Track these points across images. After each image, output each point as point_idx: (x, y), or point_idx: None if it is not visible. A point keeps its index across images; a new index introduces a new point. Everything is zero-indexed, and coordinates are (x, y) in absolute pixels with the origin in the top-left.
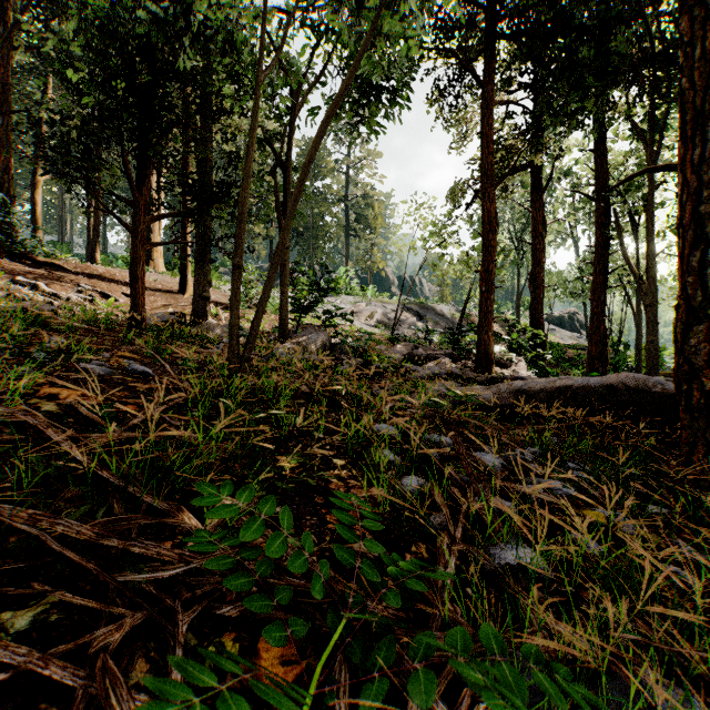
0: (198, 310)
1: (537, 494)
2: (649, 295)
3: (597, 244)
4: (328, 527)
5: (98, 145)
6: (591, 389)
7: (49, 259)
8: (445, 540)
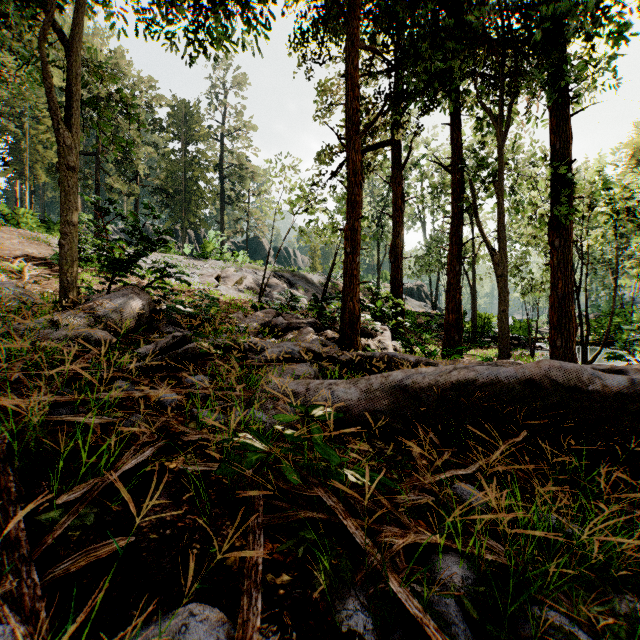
0: None
1: None
2: (501, 266)
3: (453, 215)
4: None
5: None
6: (504, 387)
7: None
8: None
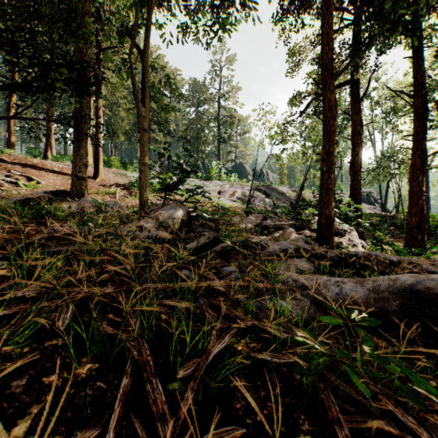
0: (73, 188)
1: None
2: None
3: (415, 133)
4: None
5: None
6: None
7: None
8: None
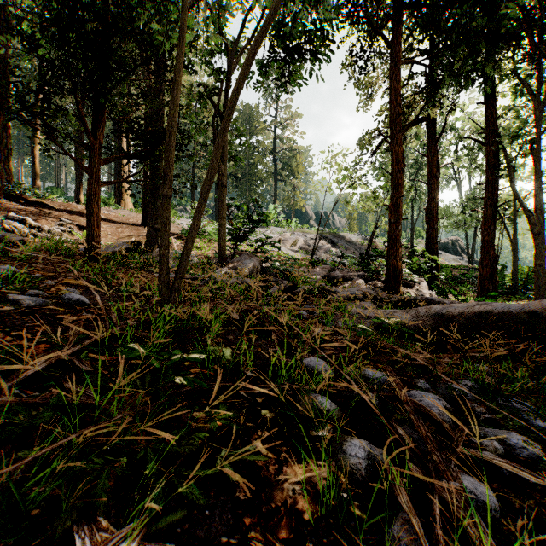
0: (150, 239)
1: (515, 470)
2: (537, 225)
3: (487, 182)
4: None
5: (55, 94)
6: (513, 315)
7: (39, 199)
8: None
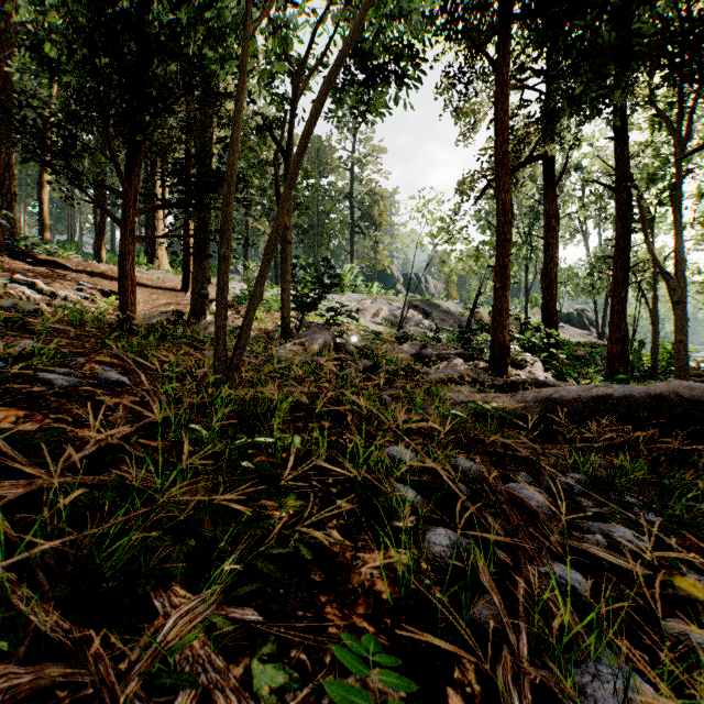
0: (196, 308)
1: (612, 558)
2: (677, 291)
3: (617, 237)
4: (329, 634)
5: (81, 130)
6: (636, 400)
7: (51, 257)
8: (508, 668)
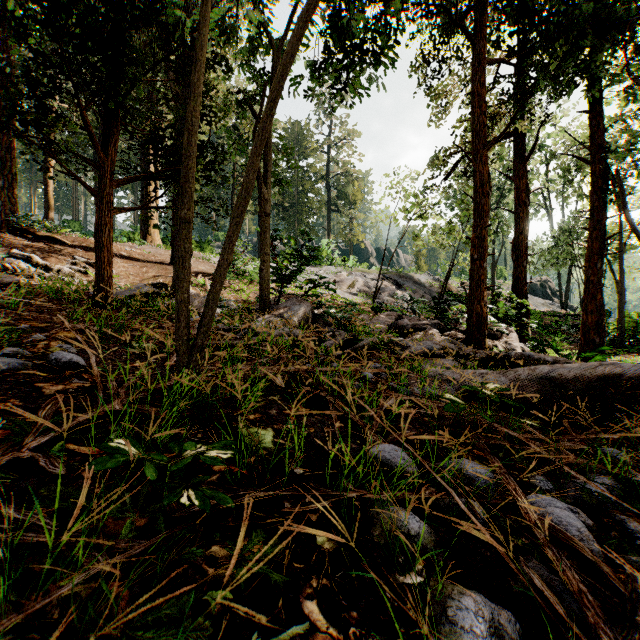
0: None
1: None
2: None
3: (592, 209)
4: None
5: (54, 97)
6: None
7: (50, 233)
8: None
